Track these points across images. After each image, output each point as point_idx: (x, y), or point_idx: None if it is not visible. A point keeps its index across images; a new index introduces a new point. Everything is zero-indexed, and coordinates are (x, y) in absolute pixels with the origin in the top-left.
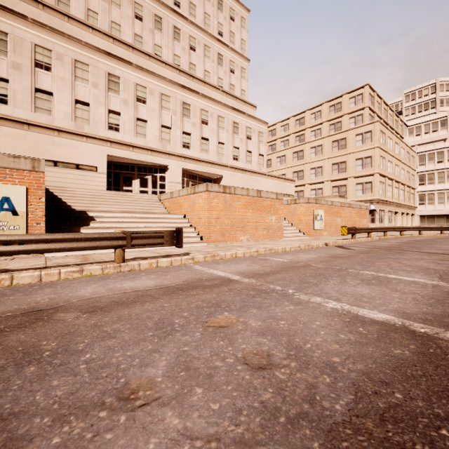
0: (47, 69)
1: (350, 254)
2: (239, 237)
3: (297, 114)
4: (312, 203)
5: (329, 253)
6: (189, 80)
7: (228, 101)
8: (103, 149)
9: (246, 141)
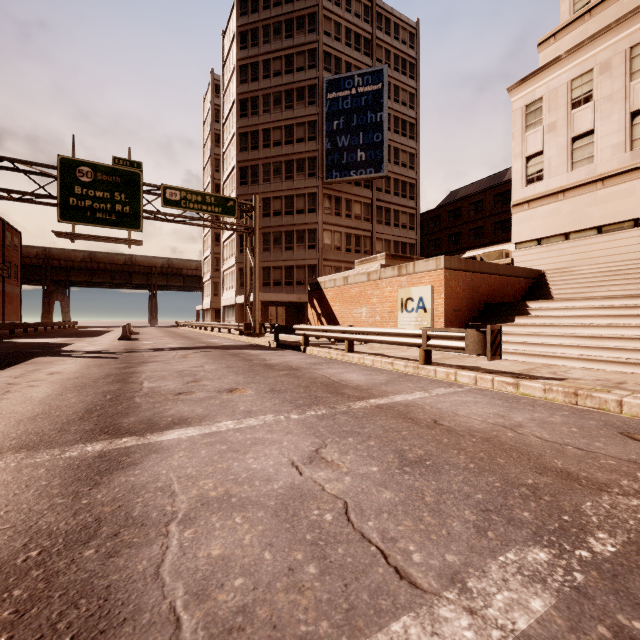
0: (586, 100)
1: None
2: None
3: None
4: None
5: None
6: None
7: None
8: None
9: None
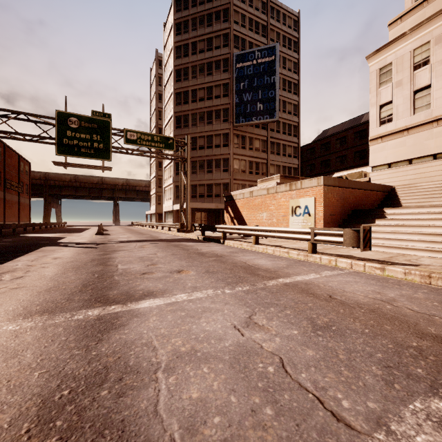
0: (425, 64)
1: None
2: None
3: None
4: None
5: None
6: None
7: None
8: None
9: None
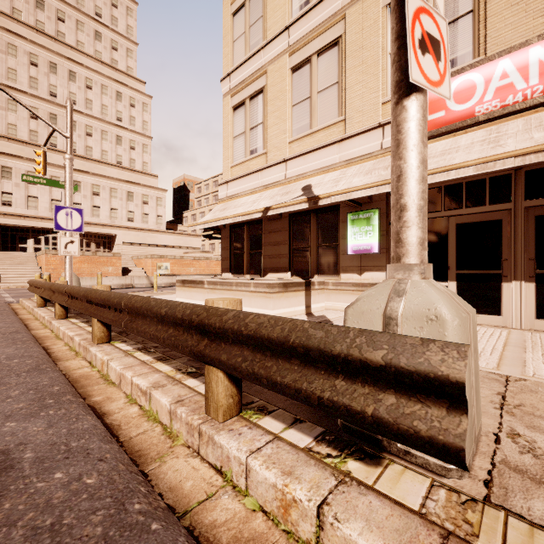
0: None
1: None
2: None
3: (213, 177)
4: (156, 258)
5: None
6: (83, 161)
7: (125, 174)
8: None
9: (143, 206)
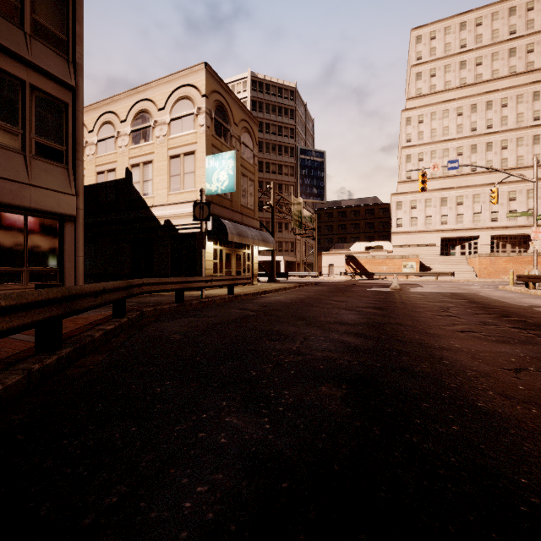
0: (415, 208)
1: None
2: (501, 277)
3: None
4: None
5: None
6: (499, 173)
7: None
8: (438, 235)
9: None
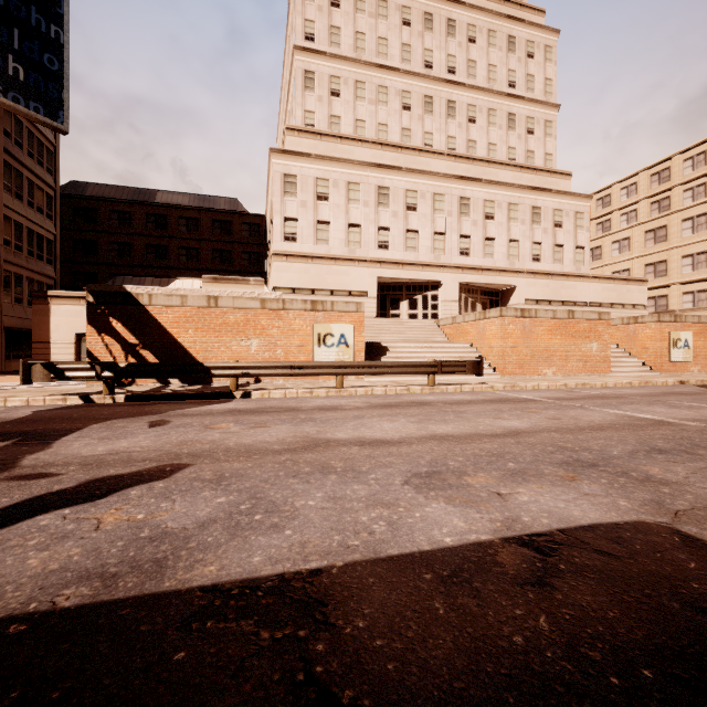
0: (325, 199)
1: (701, 392)
2: (542, 370)
3: (653, 165)
4: (667, 321)
5: (668, 390)
6: (468, 165)
7: (523, 178)
8: (373, 272)
9: (553, 231)
